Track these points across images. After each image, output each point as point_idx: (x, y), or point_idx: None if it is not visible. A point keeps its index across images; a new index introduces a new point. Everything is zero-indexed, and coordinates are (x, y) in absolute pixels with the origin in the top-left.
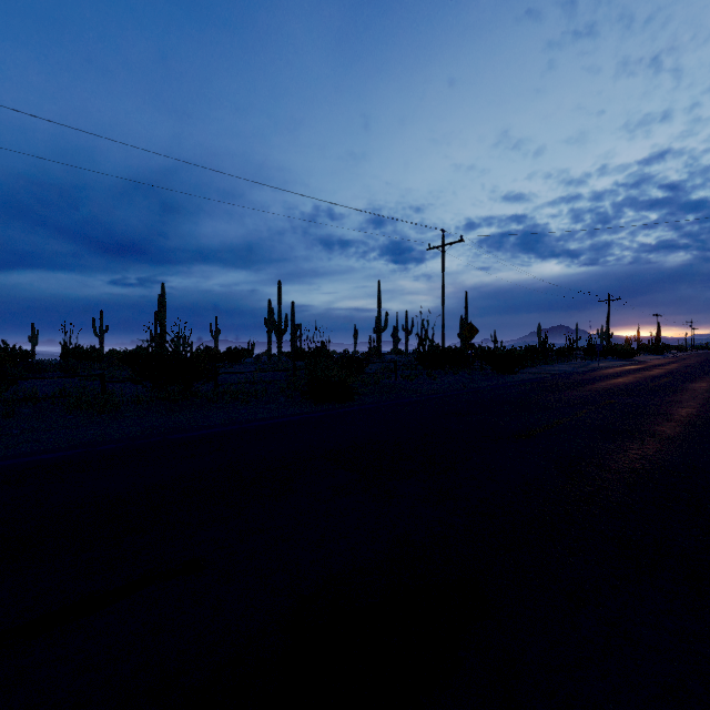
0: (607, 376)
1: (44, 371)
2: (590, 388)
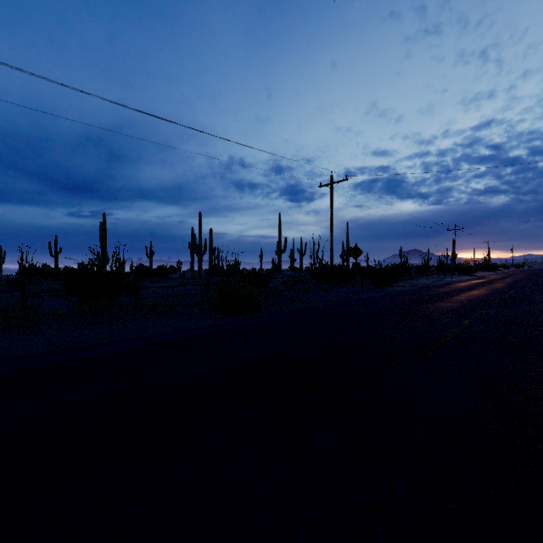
0: (464, 289)
1: None
2: (457, 300)
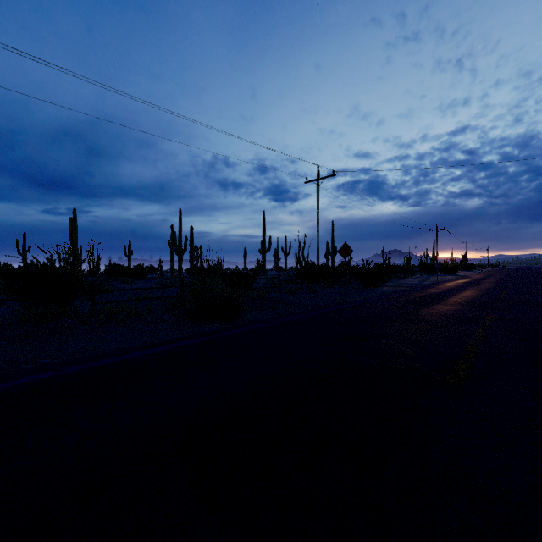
0: (454, 289)
1: None
2: (454, 301)
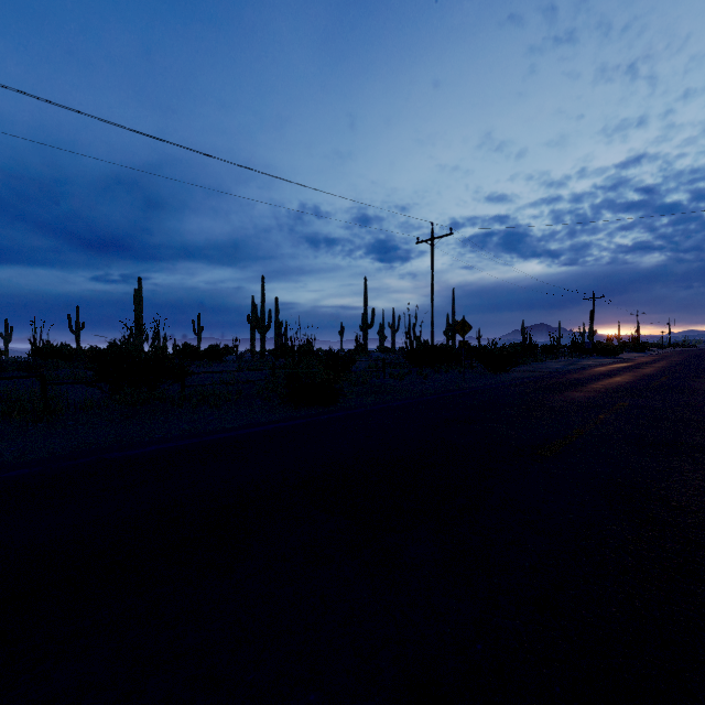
0: (603, 375)
1: (4, 369)
2: (593, 388)
